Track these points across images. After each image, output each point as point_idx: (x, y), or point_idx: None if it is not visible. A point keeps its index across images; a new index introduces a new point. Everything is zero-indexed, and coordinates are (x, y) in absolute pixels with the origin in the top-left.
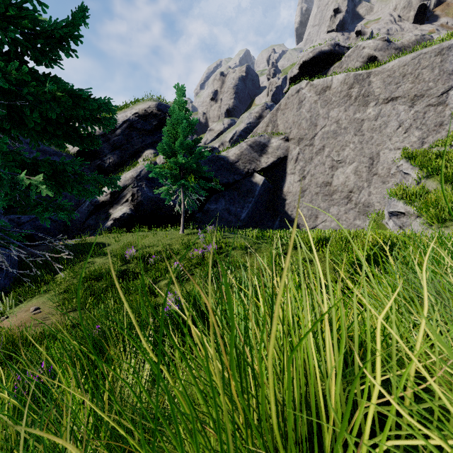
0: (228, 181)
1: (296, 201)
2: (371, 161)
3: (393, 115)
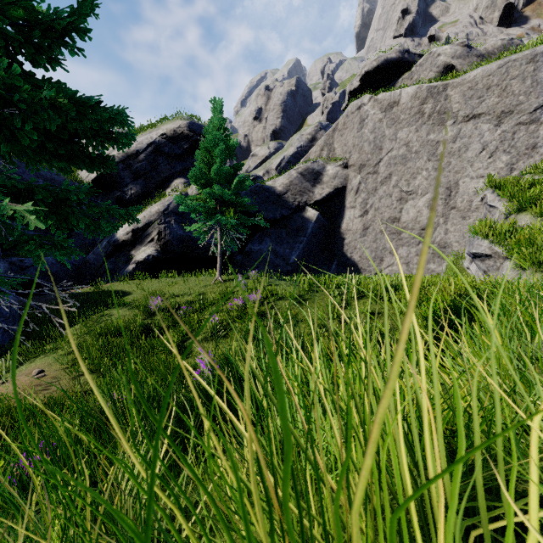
0: (275, 217)
1: (357, 240)
2: (449, 191)
3: (475, 136)
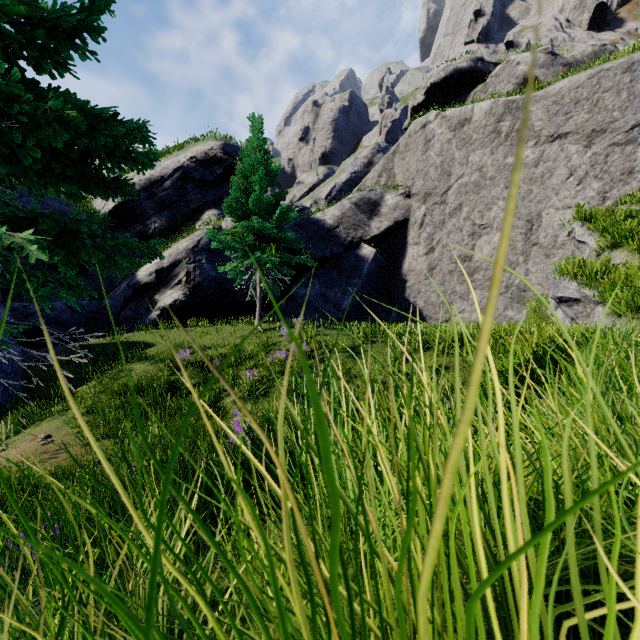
0: (325, 255)
1: (422, 283)
2: (530, 225)
3: (561, 159)
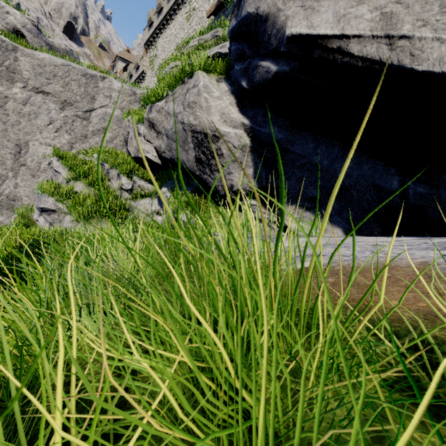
0: None
1: None
2: (19, 148)
3: (44, 109)
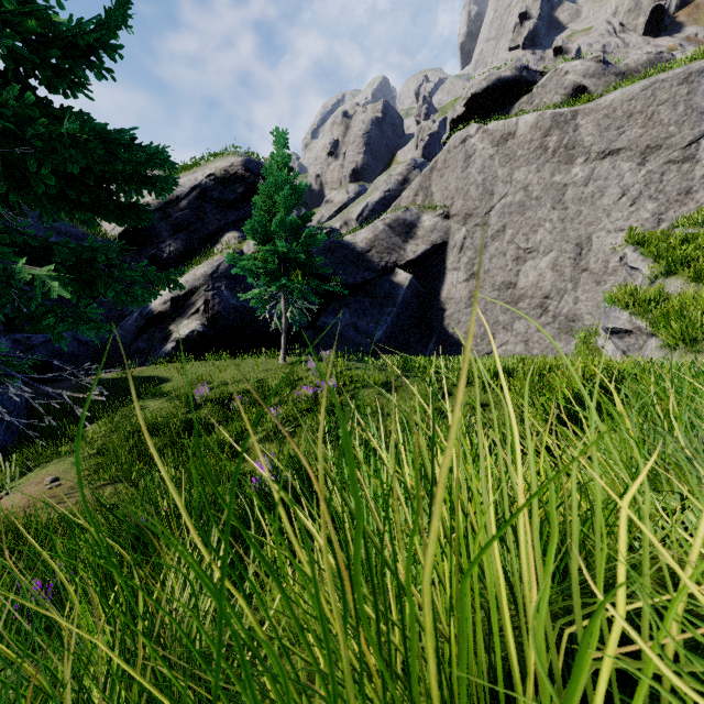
0: (356, 281)
1: (462, 312)
2: (579, 249)
3: (612, 178)
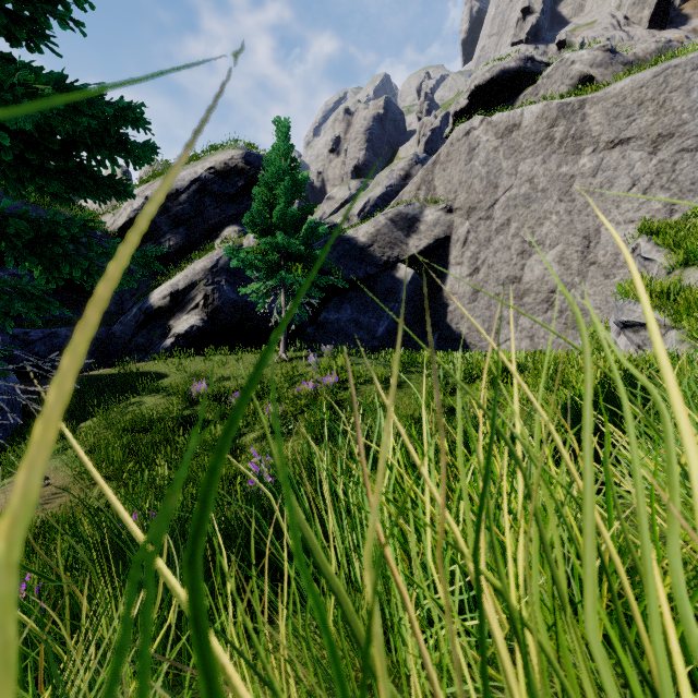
0: (357, 276)
1: (465, 307)
2: (587, 241)
3: (622, 168)
